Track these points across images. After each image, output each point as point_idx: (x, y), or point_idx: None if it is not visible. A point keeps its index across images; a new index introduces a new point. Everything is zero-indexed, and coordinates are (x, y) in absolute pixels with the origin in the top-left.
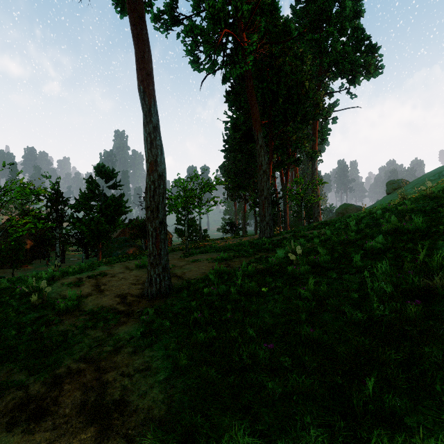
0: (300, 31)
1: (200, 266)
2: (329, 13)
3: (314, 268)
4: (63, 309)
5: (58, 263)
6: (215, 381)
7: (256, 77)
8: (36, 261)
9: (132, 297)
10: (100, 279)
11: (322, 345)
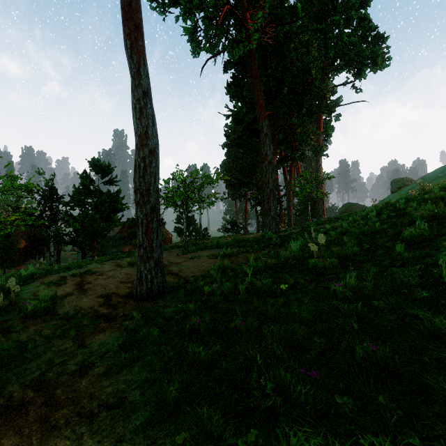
0: (304, 22)
1: (199, 262)
2: (334, 2)
3: (340, 262)
4: (31, 312)
5: (44, 261)
6: (223, 436)
7: (260, 63)
8: (30, 261)
9: (119, 297)
10: (85, 278)
11: (394, 372)
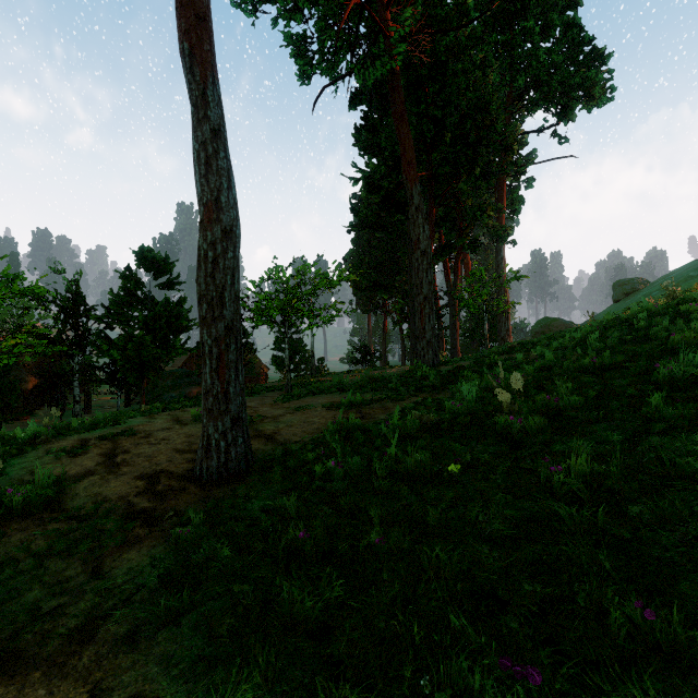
0: (476, 31)
1: (309, 416)
2: None
3: (548, 420)
4: (18, 507)
5: (56, 413)
6: None
7: (407, 95)
8: (43, 410)
9: (171, 479)
10: (120, 442)
11: (694, 670)
